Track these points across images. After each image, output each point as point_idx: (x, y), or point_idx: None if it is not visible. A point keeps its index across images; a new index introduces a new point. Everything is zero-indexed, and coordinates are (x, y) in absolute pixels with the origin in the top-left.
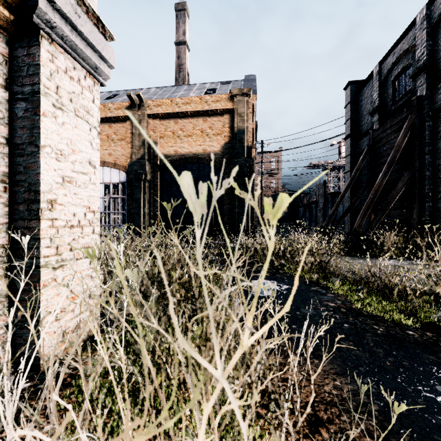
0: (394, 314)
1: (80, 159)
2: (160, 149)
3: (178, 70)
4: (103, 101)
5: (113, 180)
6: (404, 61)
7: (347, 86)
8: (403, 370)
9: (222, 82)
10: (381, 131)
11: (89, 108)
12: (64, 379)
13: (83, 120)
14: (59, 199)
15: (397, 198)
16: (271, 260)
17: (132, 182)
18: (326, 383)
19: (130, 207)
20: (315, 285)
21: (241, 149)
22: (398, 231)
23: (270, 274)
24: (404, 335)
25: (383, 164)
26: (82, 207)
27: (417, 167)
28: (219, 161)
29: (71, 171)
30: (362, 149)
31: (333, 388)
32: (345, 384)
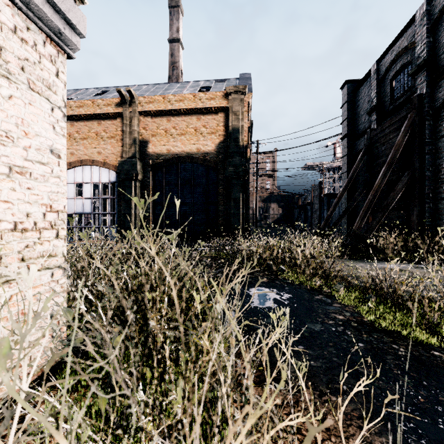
0: (414, 330)
1: (36, 145)
2: (152, 147)
3: (171, 68)
4: (92, 97)
5: (102, 179)
6: (402, 59)
7: (344, 85)
8: (442, 410)
9: (217, 80)
10: (379, 131)
11: (51, 83)
12: (1, 437)
13: (42, 97)
14: (4, 195)
15: (397, 198)
16: (269, 265)
17: (123, 182)
18: (351, 434)
19: (120, 208)
20: (318, 293)
21: (236, 148)
22: (397, 233)
23: (269, 281)
24: (430, 358)
25: (381, 164)
26: (40, 205)
27: (418, 167)
28: (213, 161)
29: (22, 160)
30: (359, 149)
31: (361, 443)
32: (375, 434)
